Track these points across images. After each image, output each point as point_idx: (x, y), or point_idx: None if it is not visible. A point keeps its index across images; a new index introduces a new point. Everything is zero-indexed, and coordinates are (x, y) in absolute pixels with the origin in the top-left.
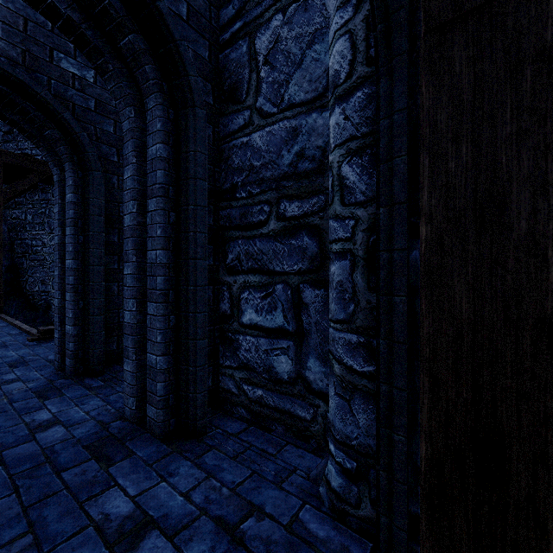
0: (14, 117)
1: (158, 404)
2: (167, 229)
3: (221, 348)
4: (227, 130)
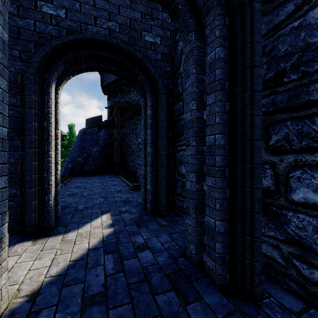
0: (125, 74)
1: (216, 260)
2: (223, 116)
3: (262, 218)
4: (270, 25)
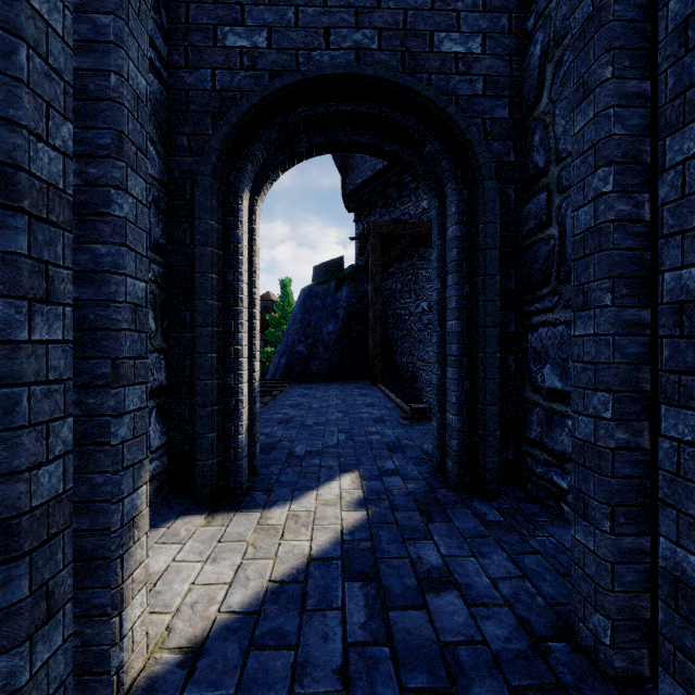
0: (393, 148)
1: None
2: None
3: None
4: None
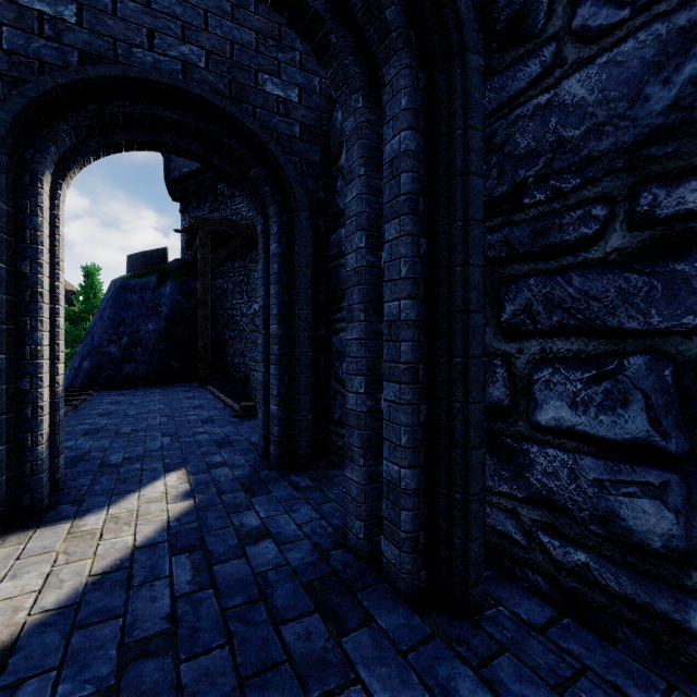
0: (221, 162)
1: (402, 544)
2: (415, 265)
3: (490, 461)
4: (503, 95)
